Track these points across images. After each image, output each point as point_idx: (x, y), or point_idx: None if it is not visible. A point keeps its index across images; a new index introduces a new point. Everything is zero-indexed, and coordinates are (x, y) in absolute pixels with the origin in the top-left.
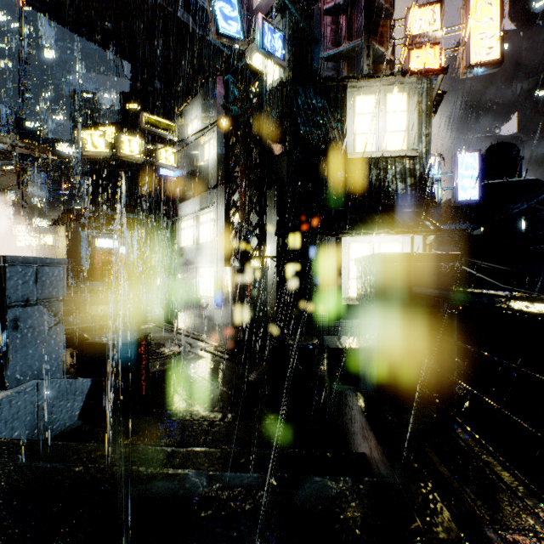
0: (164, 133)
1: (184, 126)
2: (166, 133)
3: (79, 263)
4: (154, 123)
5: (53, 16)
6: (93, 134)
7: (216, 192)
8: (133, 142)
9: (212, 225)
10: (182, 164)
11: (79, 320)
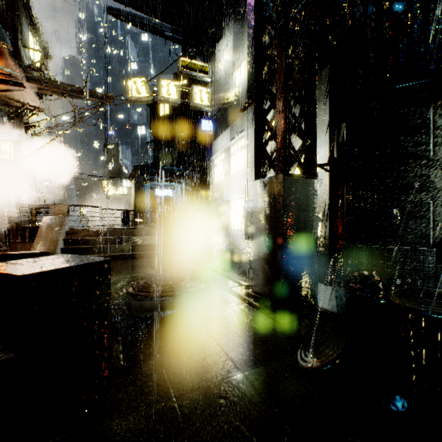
0: (198, 74)
1: (216, 64)
2: (200, 75)
3: (143, 208)
4: (189, 66)
5: (126, 19)
6: (137, 81)
7: (246, 113)
8: (170, 85)
9: (242, 153)
10: (215, 102)
11: (122, 248)
